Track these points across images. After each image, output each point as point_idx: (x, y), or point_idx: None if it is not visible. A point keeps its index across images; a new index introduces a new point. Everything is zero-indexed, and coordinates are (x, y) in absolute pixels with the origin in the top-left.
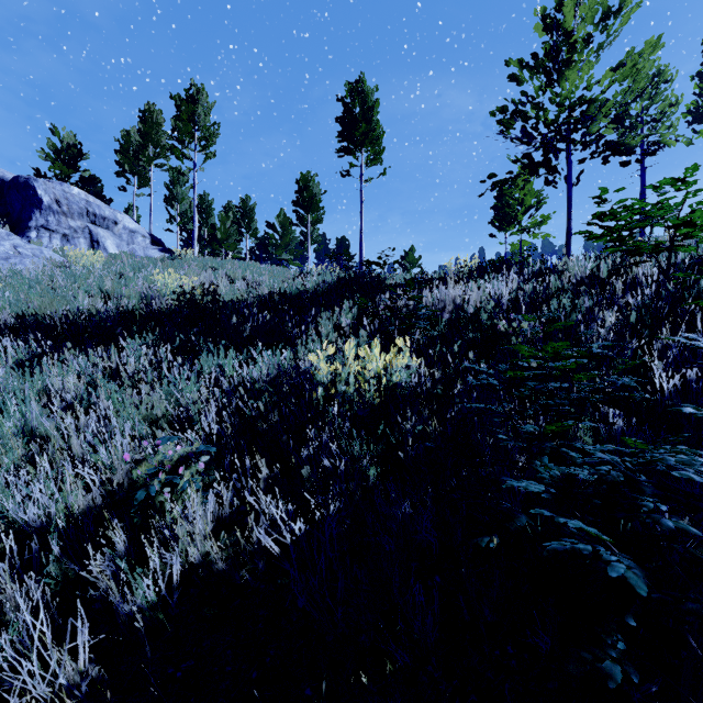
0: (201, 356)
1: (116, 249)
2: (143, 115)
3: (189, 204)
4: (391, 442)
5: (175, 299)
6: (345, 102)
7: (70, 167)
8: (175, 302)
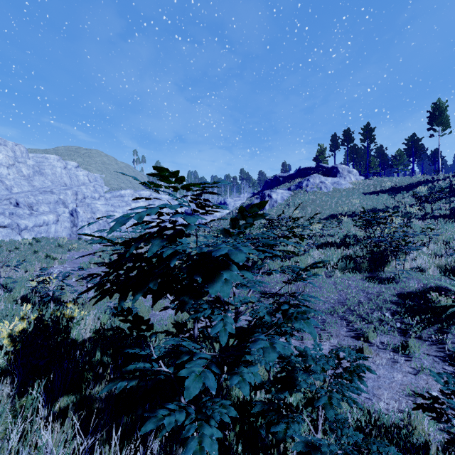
0: (401, 192)
1: (353, 178)
2: (344, 132)
3: (357, 156)
4: (423, 192)
5: (388, 187)
6: (430, 112)
7: (323, 155)
8: (388, 187)
